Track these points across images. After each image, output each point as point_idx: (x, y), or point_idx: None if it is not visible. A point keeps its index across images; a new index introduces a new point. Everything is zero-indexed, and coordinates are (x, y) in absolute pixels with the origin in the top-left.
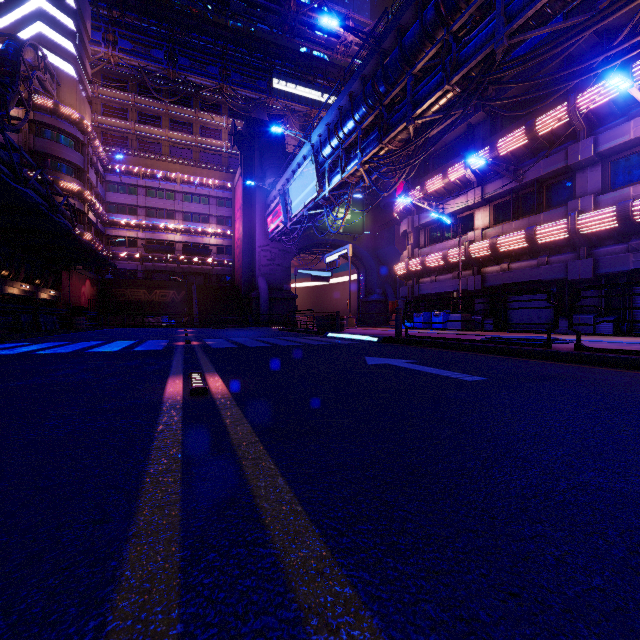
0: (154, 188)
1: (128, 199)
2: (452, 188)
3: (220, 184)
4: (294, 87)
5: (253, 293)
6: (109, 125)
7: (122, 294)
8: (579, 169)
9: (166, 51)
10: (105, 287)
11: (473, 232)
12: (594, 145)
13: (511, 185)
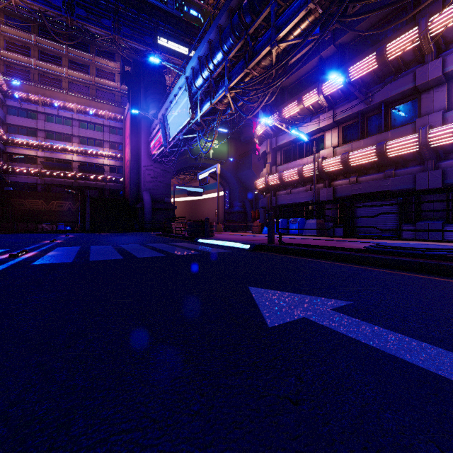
0: (53, 115)
1: (28, 122)
2: (305, 114)
3: (112, 116)
4: (174, 45)
5: (138, 204)
6: (12, 59)
7: (20, 204)
8: (425, 90)
9: (64, 1)
10: (3, 197)
11: (325, 150)
12: (442, 66)
13: (360, 107)
